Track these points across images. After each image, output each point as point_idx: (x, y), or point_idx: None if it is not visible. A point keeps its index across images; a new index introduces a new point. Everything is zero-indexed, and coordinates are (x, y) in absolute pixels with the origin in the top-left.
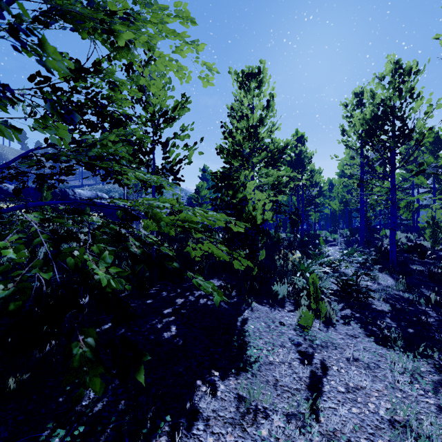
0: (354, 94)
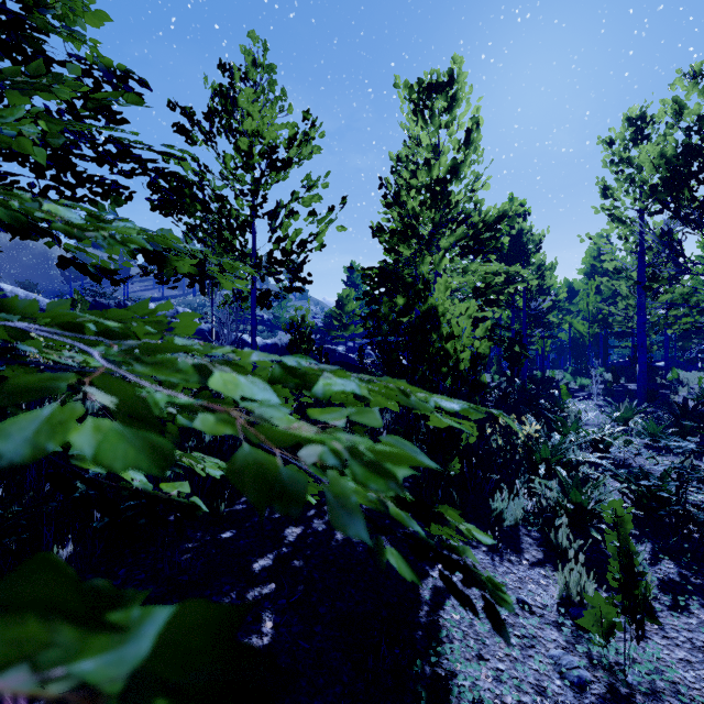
0: (627, 121)
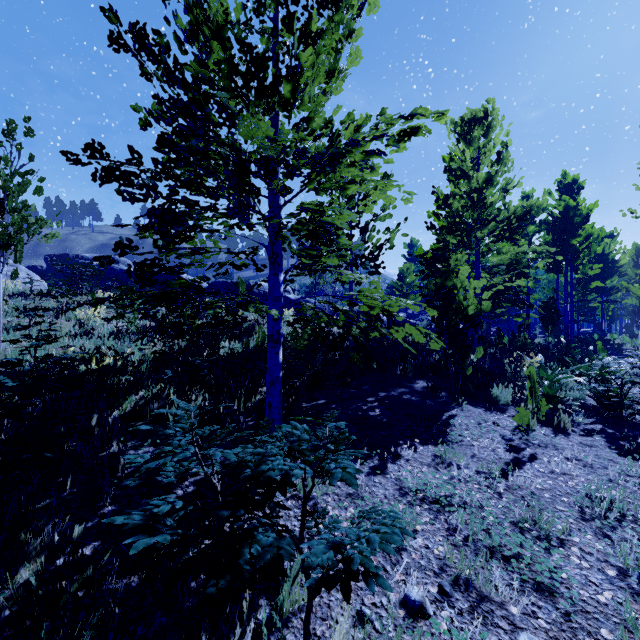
0: None
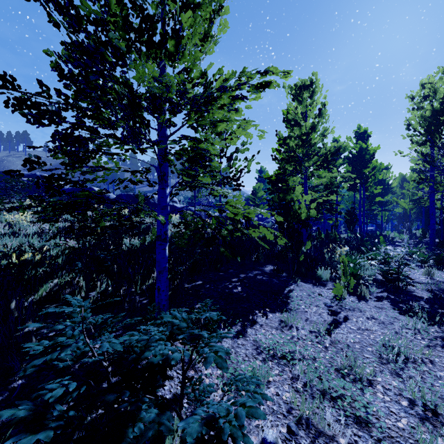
0: (421, 86)
